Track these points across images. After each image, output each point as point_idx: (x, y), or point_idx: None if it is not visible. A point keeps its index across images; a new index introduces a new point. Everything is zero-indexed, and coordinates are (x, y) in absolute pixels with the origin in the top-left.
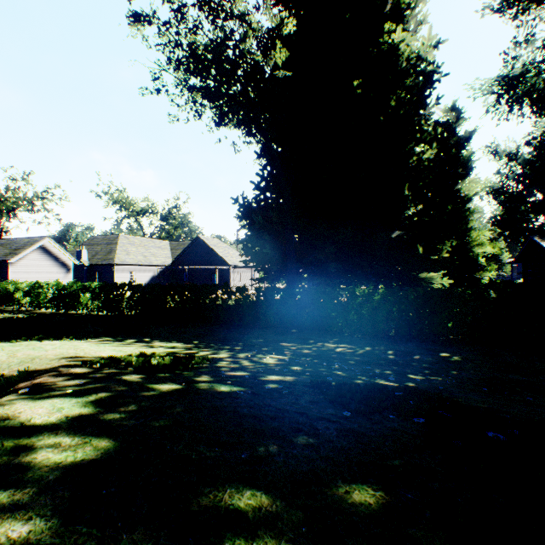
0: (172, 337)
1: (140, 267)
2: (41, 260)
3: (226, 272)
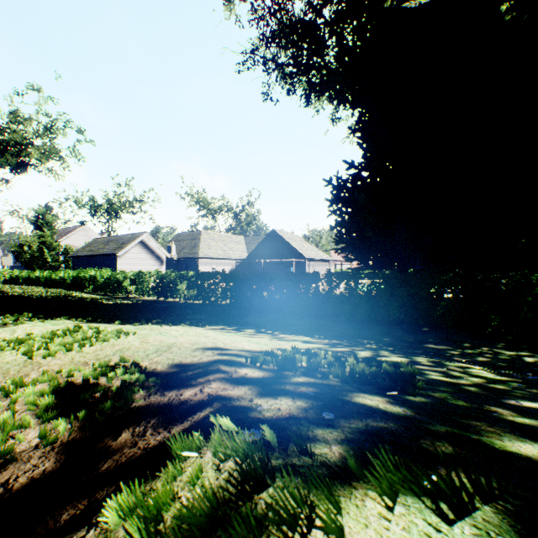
0: (280, 329)
1: (220, 261)
2: (141, 253)
3: (301, 265)
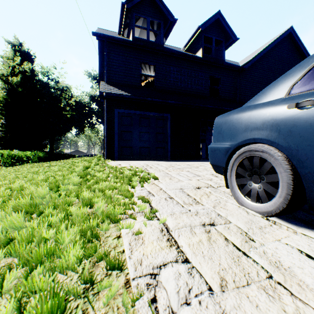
0: None
1: None
2: None
3: None
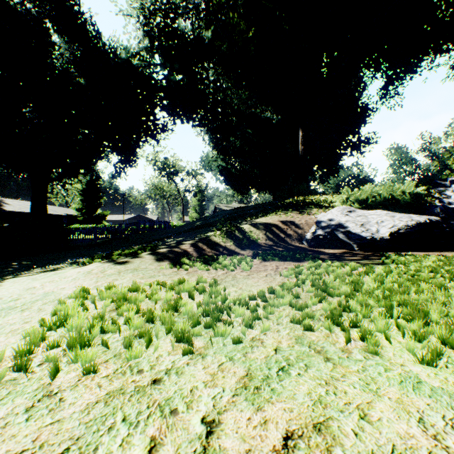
0: None
1: None
2: None
3: None
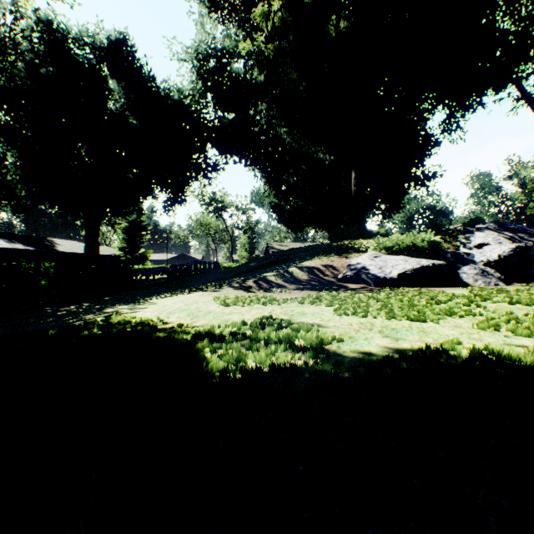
0: None
1: None
2: None
3: None
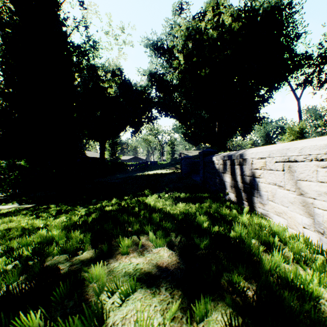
0: None
1: None
2: None
3: None
